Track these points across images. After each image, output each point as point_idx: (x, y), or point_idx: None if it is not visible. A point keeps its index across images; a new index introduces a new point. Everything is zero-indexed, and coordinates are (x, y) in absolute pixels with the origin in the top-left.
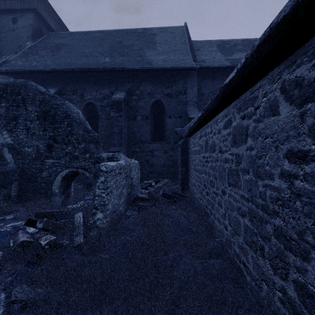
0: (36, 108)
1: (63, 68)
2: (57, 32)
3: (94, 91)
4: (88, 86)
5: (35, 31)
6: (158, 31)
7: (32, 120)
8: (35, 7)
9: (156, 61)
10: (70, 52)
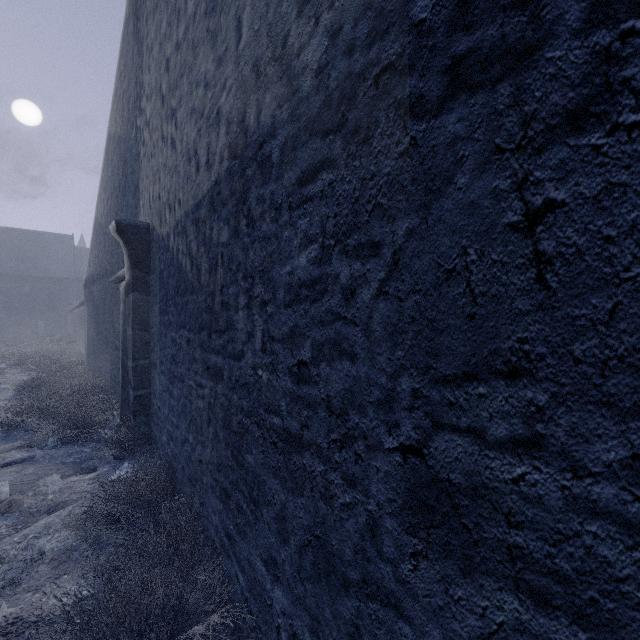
0: (2, 305)
1: None
2: None
3: (6, 284)
4: (1, 281)
5: None
6: (51, 238)
7: None
8: None
9: (50, 270)
10: None
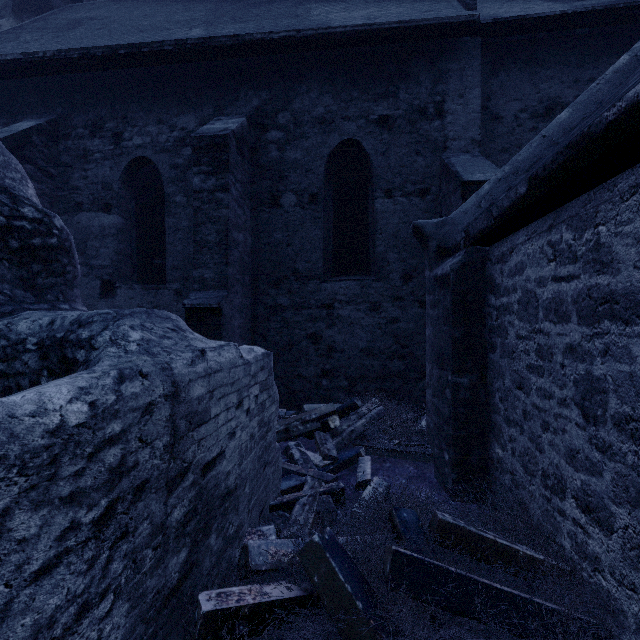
0: None
1: (57, 50)
2: (86, 2)
3: (154, 123)
4: (137, 109)
5: None
6: None
7: None
8: None
9: (342, 20)
10: (99, 29)
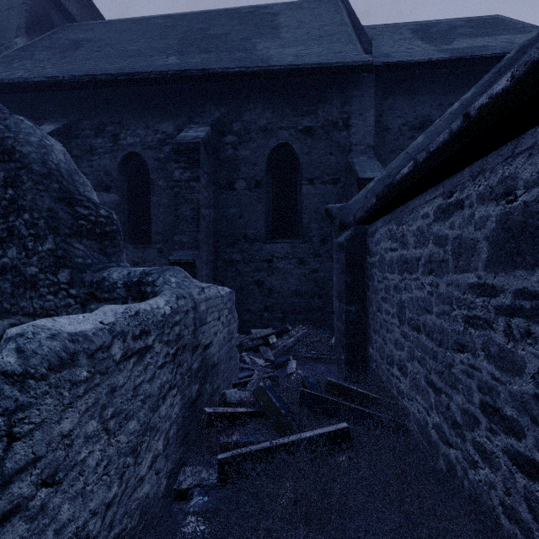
0: None
1: (72, 75)
2: (81, 23)
3: (142, 128)
4: (129, 117)
5: (33, 17)
6: (284, 8)
7: None
8: None
9: (279, 57)
10: (97, 52)
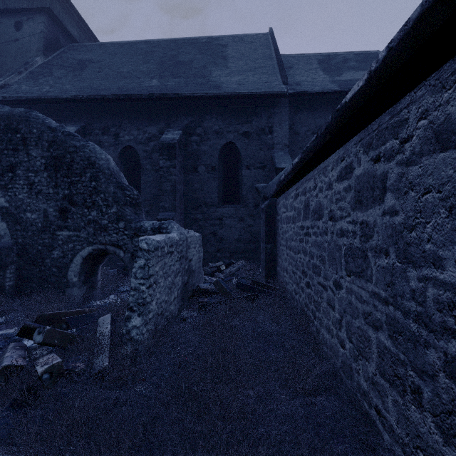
0: (43, 152)
1: (88, 94)
2: (81, 43)
3: (135, 129)
4: (126, 122)
5: (48, 41)
6: (231, 40)
7: (37, 170)
8: (48, 6)
9: (227, 84)
10: (99, 72)
